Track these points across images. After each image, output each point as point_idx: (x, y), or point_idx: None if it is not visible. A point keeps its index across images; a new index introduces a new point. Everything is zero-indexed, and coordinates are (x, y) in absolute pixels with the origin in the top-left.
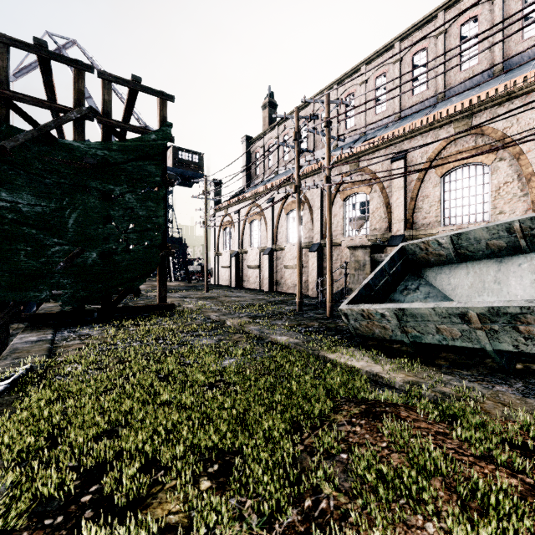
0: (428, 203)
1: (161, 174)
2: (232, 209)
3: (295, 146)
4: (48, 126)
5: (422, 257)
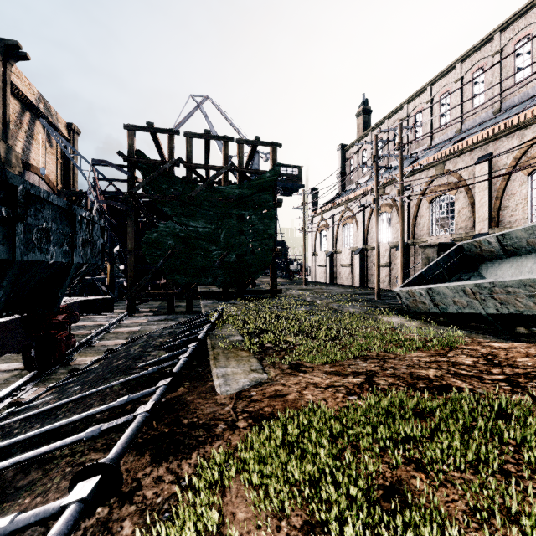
0: (514, 201)
1: (273, 199)
2: (327, 214)
3: (374, 166)
4: (211, 180)
5: (477, 254)
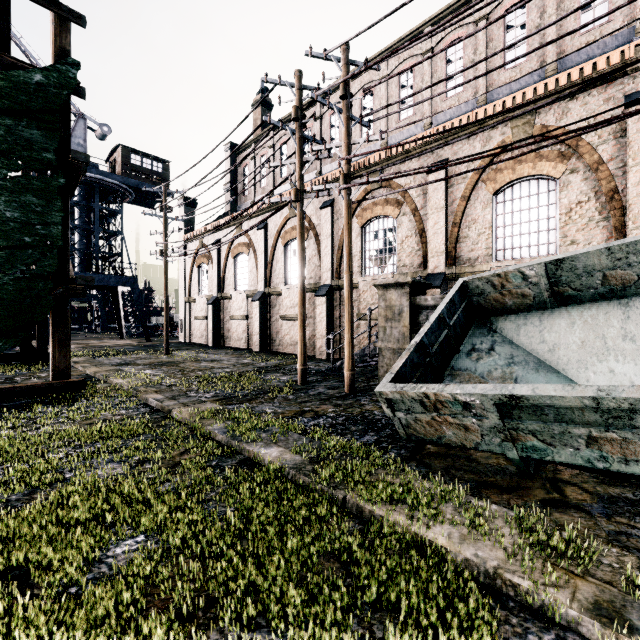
0: (476, 230)
1: (56, 148)
2: (210, 238)
3: (296, 130)
4: None
5: (494, 300)
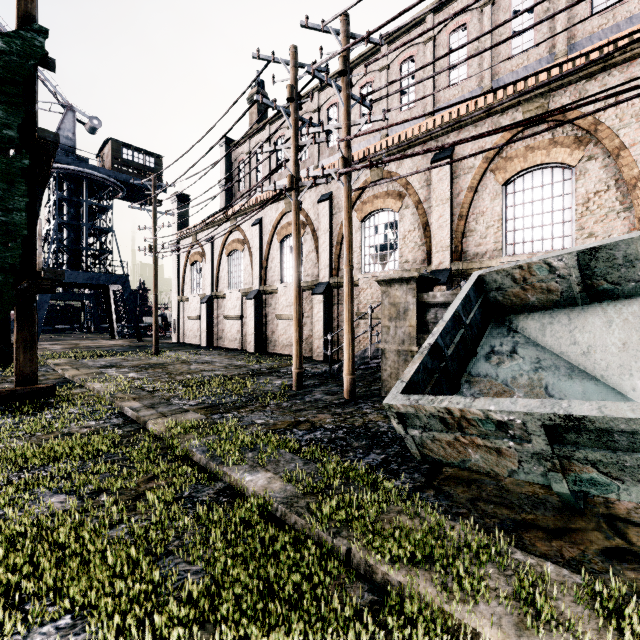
0: (484, 223)
1: (19, 124)
2: (203, 235)
3: (291, 111)
4: None
5: (514, 296)
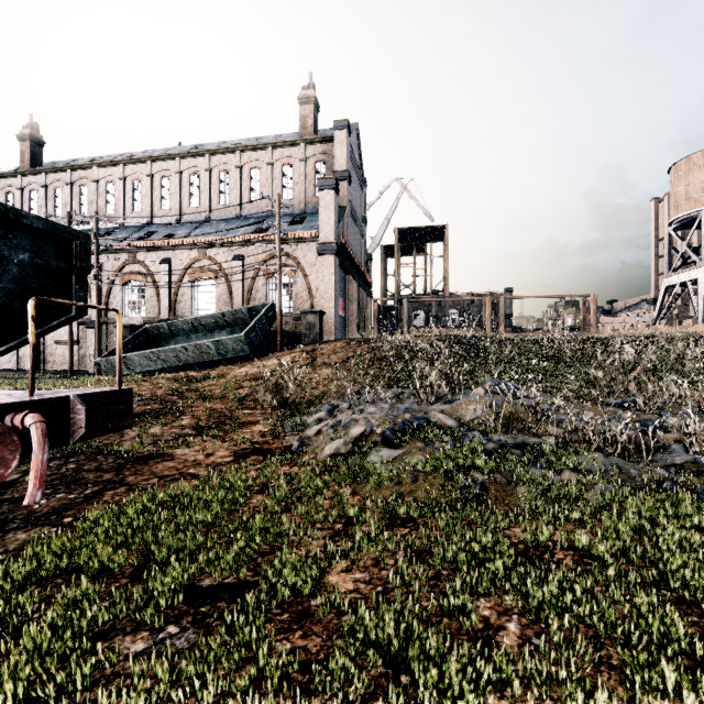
0: (185, 298)
1: None
2: None
3: None
4: None
5: (158, 335)
